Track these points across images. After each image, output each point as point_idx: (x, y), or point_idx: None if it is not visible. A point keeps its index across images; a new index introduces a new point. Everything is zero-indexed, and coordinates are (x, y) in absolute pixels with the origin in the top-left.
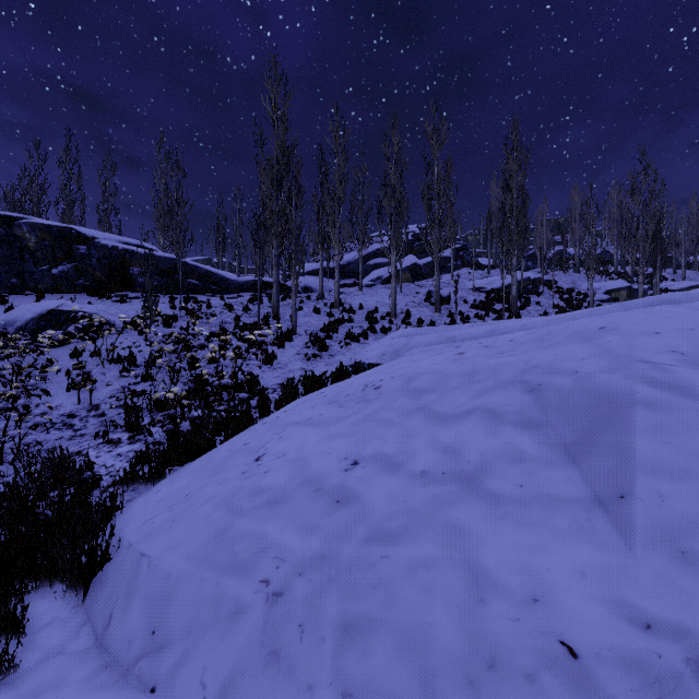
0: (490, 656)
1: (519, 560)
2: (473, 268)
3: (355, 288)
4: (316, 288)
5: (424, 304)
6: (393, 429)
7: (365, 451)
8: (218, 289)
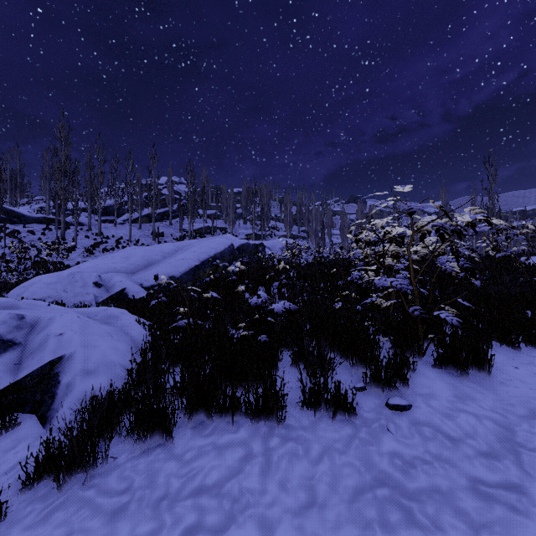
0: (109, 270)
1: (115, 266)
2: (179, 219)
3: (112, 225)
4: (86, 223)
5: (150, 236)
6: (106, 261)
7: (100, 263)
8: (19, 221)
